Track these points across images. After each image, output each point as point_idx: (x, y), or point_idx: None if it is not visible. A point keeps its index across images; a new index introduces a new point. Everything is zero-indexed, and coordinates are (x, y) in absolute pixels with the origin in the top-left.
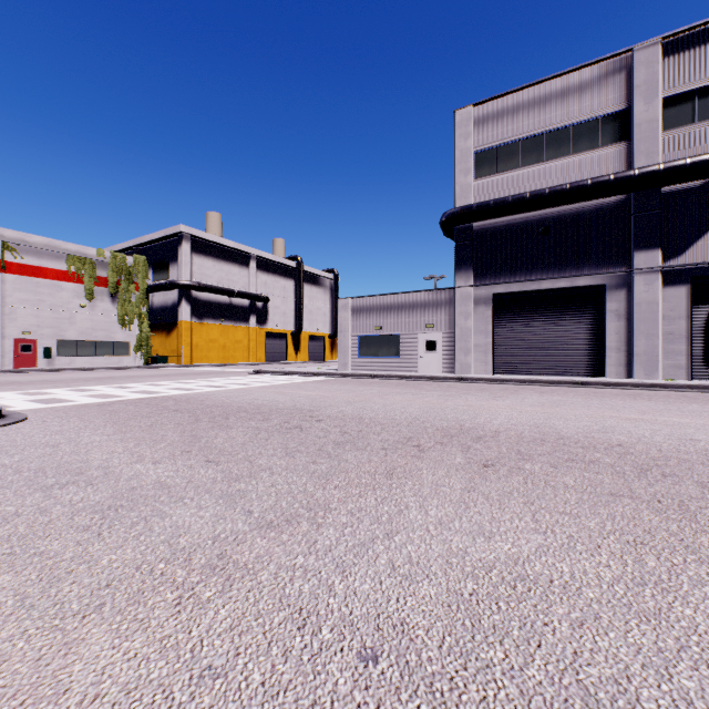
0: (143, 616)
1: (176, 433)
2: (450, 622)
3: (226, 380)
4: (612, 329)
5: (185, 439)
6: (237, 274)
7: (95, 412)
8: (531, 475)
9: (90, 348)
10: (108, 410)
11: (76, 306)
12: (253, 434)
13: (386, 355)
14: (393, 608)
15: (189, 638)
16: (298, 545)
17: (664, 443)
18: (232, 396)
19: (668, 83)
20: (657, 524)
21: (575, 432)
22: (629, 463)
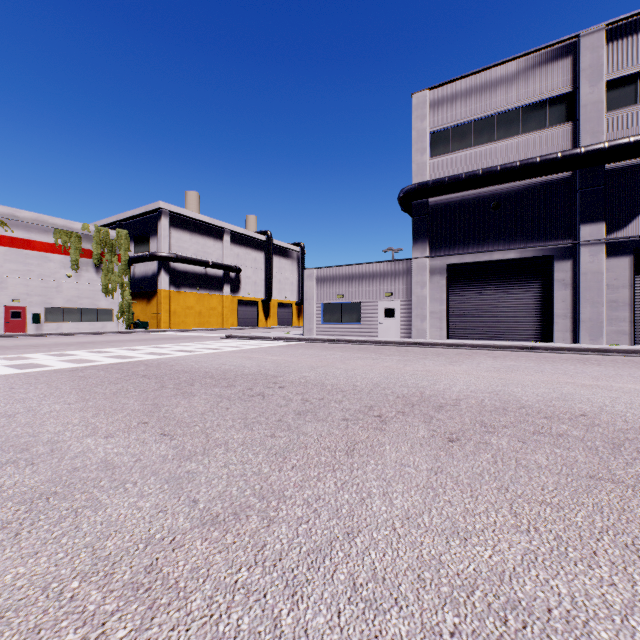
0: None
1: (138, 401)
2: None
3: (199, 345)
4: (559, 297)
5: (145, 408)
6: (212, 246)
7: (65, 378)
8: (499, 452)
9: (76, 314)
10: (78, 376)
11: (63, 276)
12: (214, 403)
13: (347, 321)
14: None
15: None
16: (243, 551)
17: (627, 413)
18: (201, 360)
19: (612, 67)
20: None
21: (535, 400)
22: (599, 437)
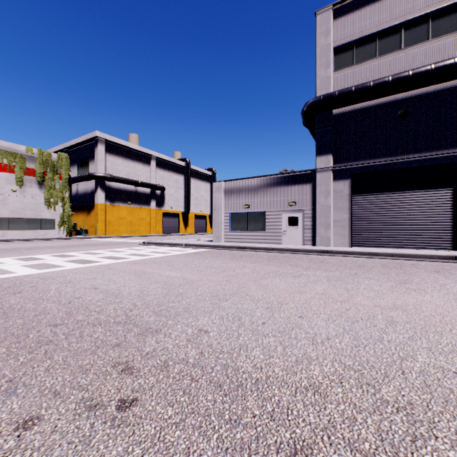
0: None
1: None
2: None
3: (108, 252)
4: None
5: None
6: (141, 169)
7: None
8: None
9: (20, 223)
10: None
11: (8, 190)
12: None
13: (253, 229)
14: None
15: None
16: None
17: None
18: (74, 280)
19: None
20: None
21: None
22: None
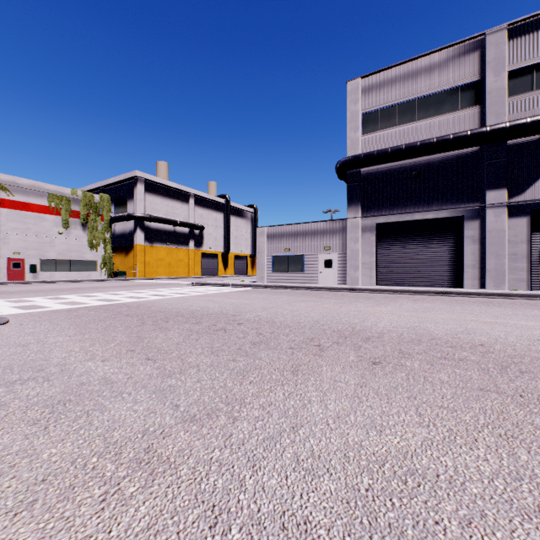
0: (69, 514)
1: (125, 334)
2: (349, 520)
3: (170, 290)
4: (468, 251)
5: (131, 339)
6: (179, 208)
7: (63, 317)
8: (412, 372)
9: (66, 265)
10: (73, 315)
11: (55, 233)
12: (186, 335)
13: (293, 270)
14: (297, 505)
15: (108, 539)
16: (215, 439)
17: (517, 343)
18: (173, 303)
19: (512, 60)
20: (523, 418)
21: (444, 333)
22: (491, 361)
